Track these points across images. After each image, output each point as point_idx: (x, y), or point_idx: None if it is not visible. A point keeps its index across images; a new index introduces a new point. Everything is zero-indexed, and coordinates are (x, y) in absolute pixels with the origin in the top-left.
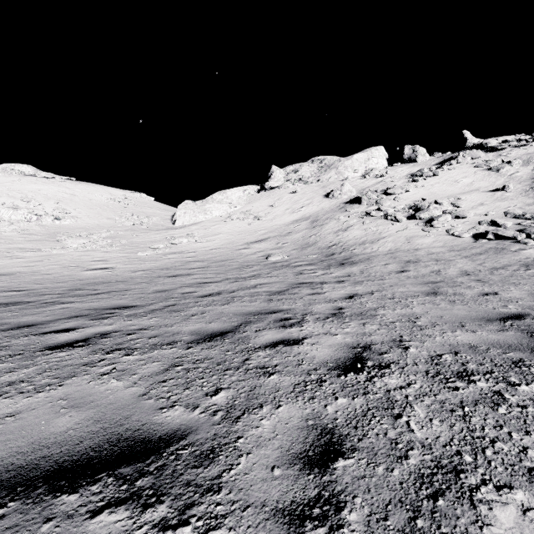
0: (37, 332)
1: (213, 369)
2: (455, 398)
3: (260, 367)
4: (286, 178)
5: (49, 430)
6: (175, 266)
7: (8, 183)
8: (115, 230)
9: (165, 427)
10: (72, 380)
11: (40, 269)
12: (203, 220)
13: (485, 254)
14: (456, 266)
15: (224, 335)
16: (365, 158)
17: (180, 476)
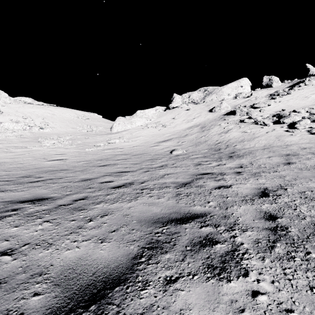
0: None
1: None
2: None
3: None
4: (183, 101)
5: None
6: (107, 158)
7: (16, 108)
8: (75, 135)
9: None
10: None
11: (19, 160)
12: (130, 128)
13: None
14: None
15: (105, 295)
16: (236, 86)
17: None
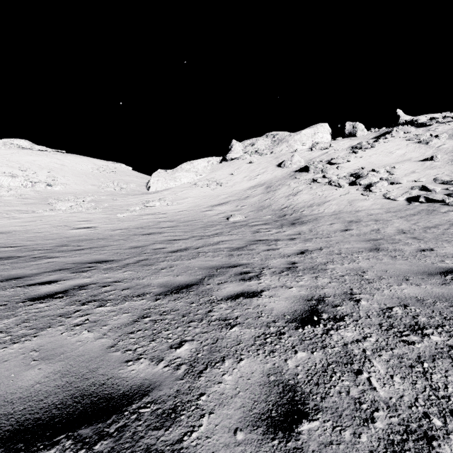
0: (22, 284)
1: (178, 320)
2: (412, 353)
3: (222, 319)
4: (244, 151)
5: (17, 383)
6: (149, 225)
7: (8, 155)
8: (98, 195)
9: (129, 382)
10: (46, 330)
11: (33, 228)
12: (173, 186)
13: (418, 215)
14: (393, 225)
15: (189, 287)
16: (312, 133)
17: (140, 439)
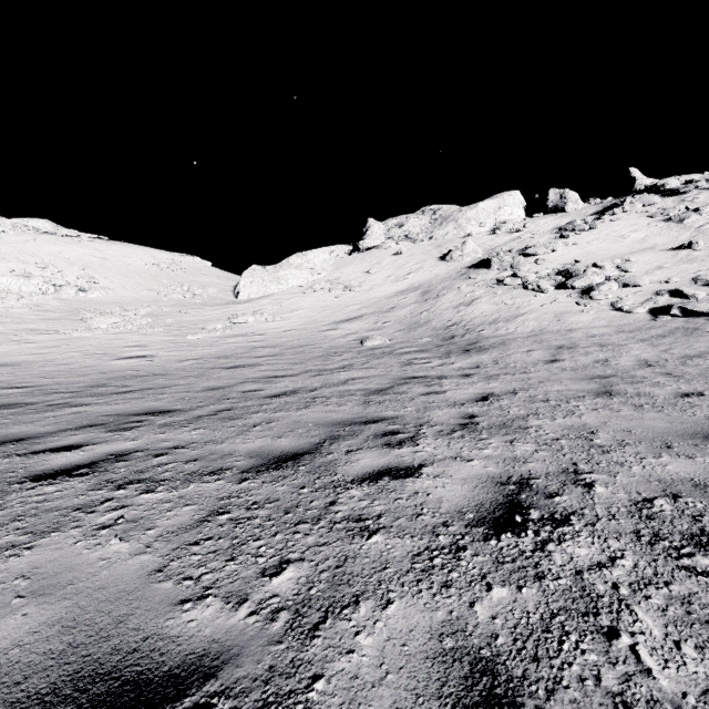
0: (25, 451)
1: (277, 520)
2: (706, 592)
3: (354, 518)
4: (387, 235)
5: None
6: (237, 354)
7: (19, 244)
8: (158, 305)
9: (183, 647)
10: (50, 537)
11: (55, 358)
12: (275, 292)
13: (670, 337)
14: (631, 354)
15: (298, 458)
16: (495, 207)
17: None
